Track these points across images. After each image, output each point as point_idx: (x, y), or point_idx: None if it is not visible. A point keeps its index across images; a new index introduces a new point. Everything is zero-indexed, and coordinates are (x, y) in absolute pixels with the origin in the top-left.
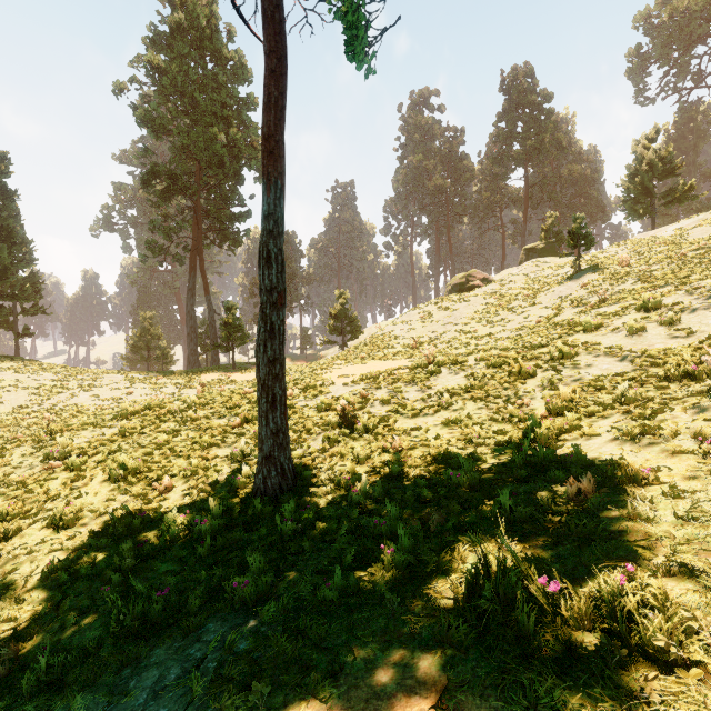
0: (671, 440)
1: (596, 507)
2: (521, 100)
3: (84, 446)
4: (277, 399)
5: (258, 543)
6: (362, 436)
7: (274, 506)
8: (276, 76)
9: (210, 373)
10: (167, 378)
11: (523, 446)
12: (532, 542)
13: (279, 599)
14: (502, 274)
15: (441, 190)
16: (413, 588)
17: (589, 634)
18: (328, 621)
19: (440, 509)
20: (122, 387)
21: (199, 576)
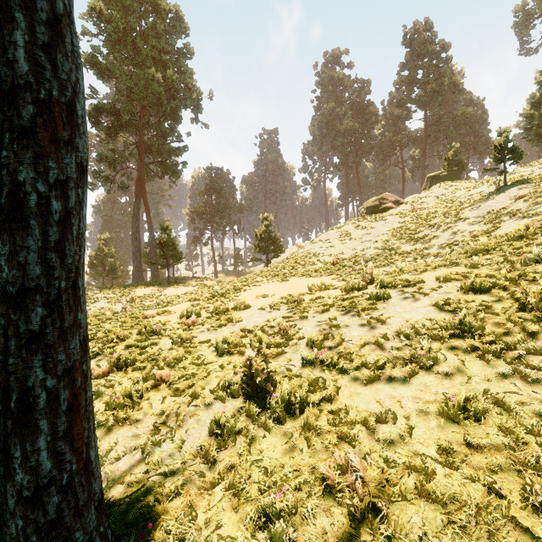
0: None
1: None
2: (422, 50)
3: None
4: (36, 401)
5: None
6: (280, 419)
7: None
8: None
9: (145, 288)
10: (103, 292)
11: None
12: None
13: None
14: (408, 200)
15: (351, 132)
16: None
17: None
18: None
19: None
20: None
21: None
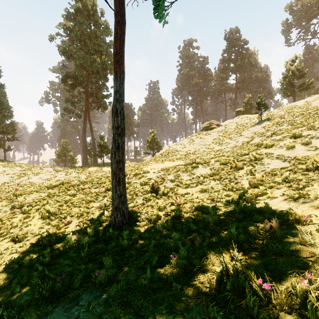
0: (314, 200)
1: (280, 236)
2: (234, 44)
3: (31, 201)
4: (120, 180)
5: (110, 250)
6: (162, 197)
7: (119, 231)
8: (120, 24)
9: (92, 167)
10: (73, 169)
11: (239, 202)
12: (249, 255)
13: (119, 282)
14: (225, 122)
15: (198, 84)
16: (187, 279)
17: (288, 315)
18: (143, 297)
19: (200, 235)
20: (52, 173)
21: (80, 267)
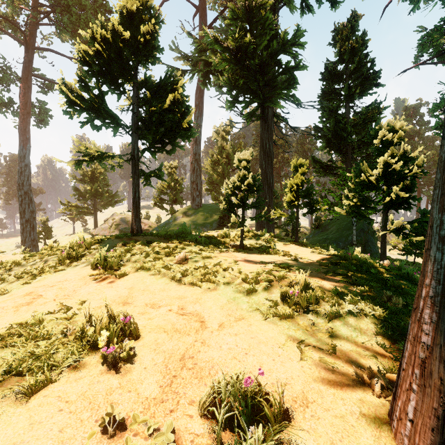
0: None
1: None
2: None
3: None
4: None
5: None
6: None
7: None
8: None
9: None
10: None
11: None
12: None
13: None
14: None
15: None
16: None
17: None
18: None
19: None
20: None
21: None
